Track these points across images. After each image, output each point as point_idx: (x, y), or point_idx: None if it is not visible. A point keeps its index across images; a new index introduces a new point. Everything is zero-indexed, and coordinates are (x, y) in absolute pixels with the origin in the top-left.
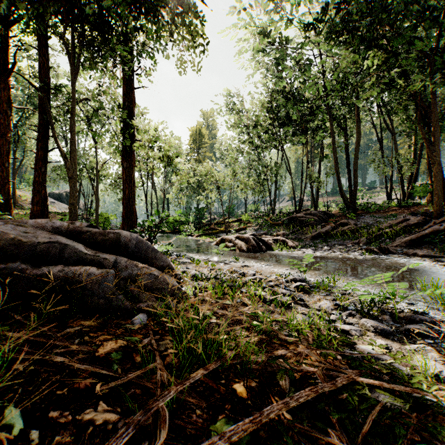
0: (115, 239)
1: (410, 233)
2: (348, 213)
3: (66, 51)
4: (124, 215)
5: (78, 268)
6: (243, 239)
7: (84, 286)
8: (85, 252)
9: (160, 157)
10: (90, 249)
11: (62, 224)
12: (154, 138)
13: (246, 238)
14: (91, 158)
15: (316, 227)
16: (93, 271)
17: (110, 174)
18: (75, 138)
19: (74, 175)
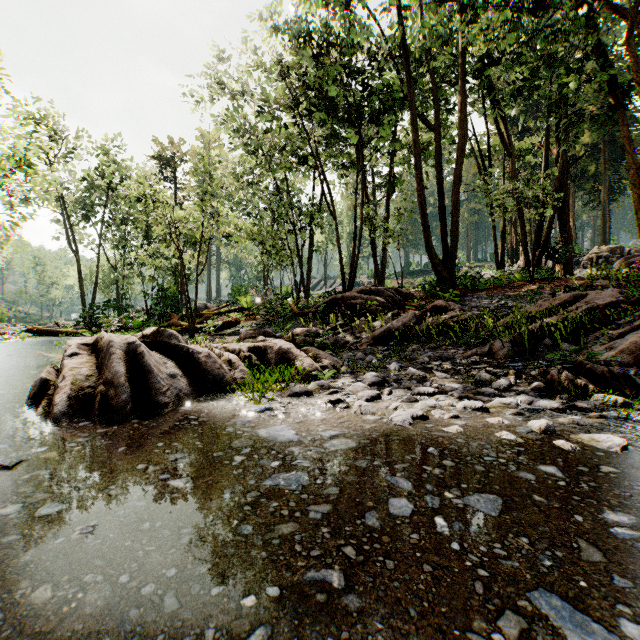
0: None
1: (619, 325)
2: (442, 290)
3: None
4: None
5: None
6: (99, 351)
7: None
8: None
9: None
10: None
11: None
12: None
13: (105, 345)
14: None
15: (382, 318)
16: None
17: None
18: None
19: None
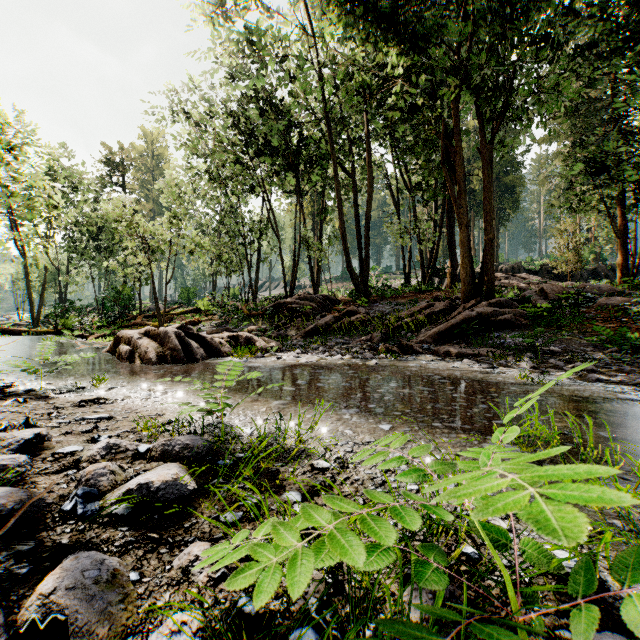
0: None
1: (437, 323)
2: (359, 298)
3: None
4: None
5: None
6: (156, 336)
7: None
8: None
9: None
10: None
11: None
12: None
13: (162, 333)
14: None
15: (313, 318)
16: None
17: None
18: None
19: None
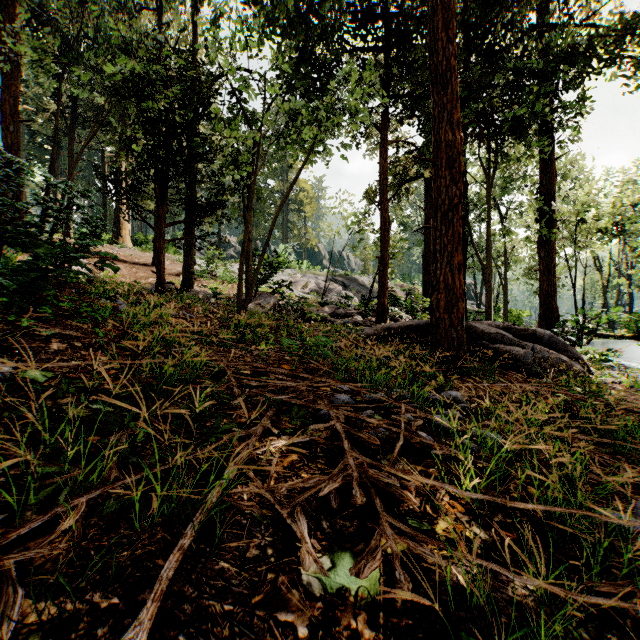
0: (532, 334)
1: None
2: None
3: (482, 165)
4: (540, 313)
5: (512, 347)
6: None
7: (515, 356)
8: (514, 339)
9: (598, 229)
10: (516, 338)
11: (500, 324)
12: (588, 203)
13: None
14: (498, 244)
15: None
16: (519, 350)
17: (522, 258)
18: (490, 244)
19: (490, 278)
